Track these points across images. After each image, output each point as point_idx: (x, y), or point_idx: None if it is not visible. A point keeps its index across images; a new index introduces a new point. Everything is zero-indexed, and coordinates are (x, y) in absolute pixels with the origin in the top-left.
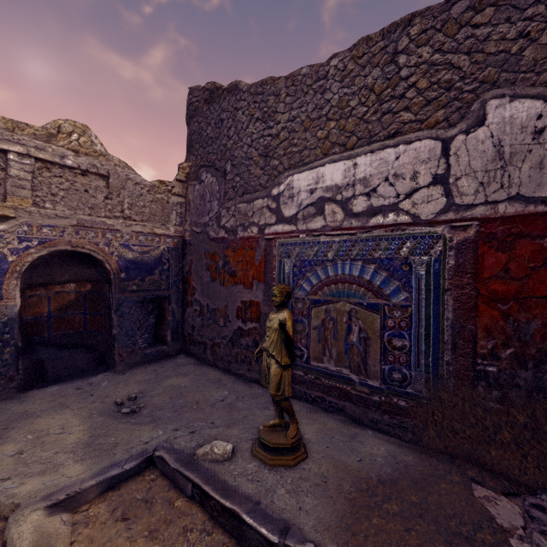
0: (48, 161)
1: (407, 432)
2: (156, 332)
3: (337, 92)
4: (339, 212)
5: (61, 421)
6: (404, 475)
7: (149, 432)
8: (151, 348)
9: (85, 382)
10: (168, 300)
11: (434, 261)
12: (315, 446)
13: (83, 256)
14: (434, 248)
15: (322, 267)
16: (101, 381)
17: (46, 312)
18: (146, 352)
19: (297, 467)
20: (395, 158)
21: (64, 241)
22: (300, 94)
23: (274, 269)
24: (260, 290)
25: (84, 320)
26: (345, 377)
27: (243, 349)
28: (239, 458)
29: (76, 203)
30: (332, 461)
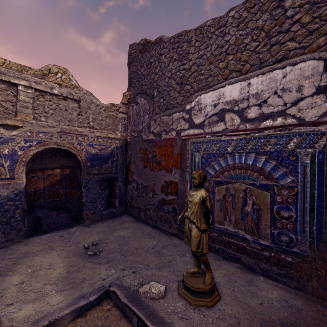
0: (42, 90)
1: (292, 280)
2: (109, 200)
3: (234, 34)
4: (236, 119)
5: (50, 259)
6: (299, 319)
7: (106, 270)
8: (106, 210)
9: (65, 232)
10: (117, 180)
11: (318, 152)
12: (224, 289)
13: (64, 152)
14: (318, 142)
15: (223, 158)
16: (75, 231)
17: (42, 187)
18: (103, 213)
19: (214, 308)
20: (282, 77)
21: (52, 142)
22: (206, 39)
23: (187, 160)
24: (177, 173)
25: (65, 192)
26: (241, 236)
27: (165, 213)
28: (170, 297)
29: (60, 118)
30: (240, 304)
